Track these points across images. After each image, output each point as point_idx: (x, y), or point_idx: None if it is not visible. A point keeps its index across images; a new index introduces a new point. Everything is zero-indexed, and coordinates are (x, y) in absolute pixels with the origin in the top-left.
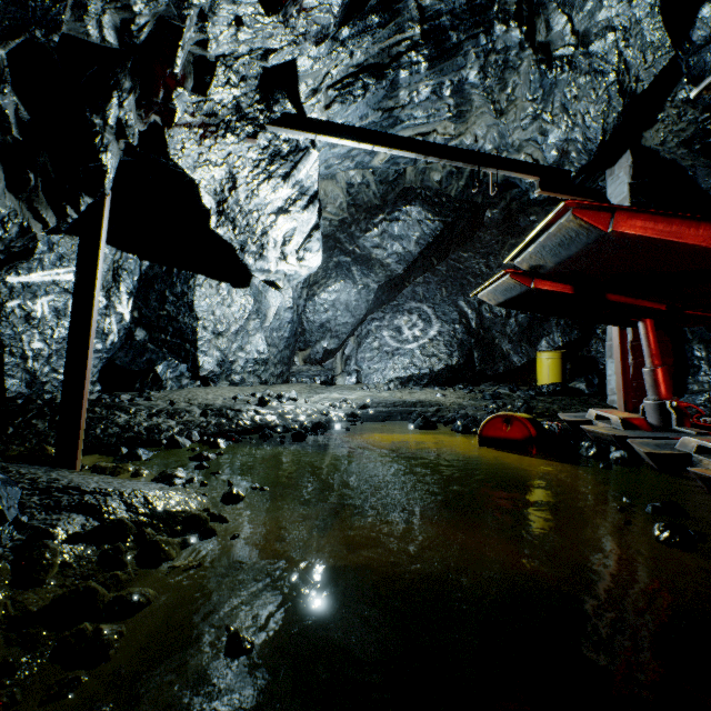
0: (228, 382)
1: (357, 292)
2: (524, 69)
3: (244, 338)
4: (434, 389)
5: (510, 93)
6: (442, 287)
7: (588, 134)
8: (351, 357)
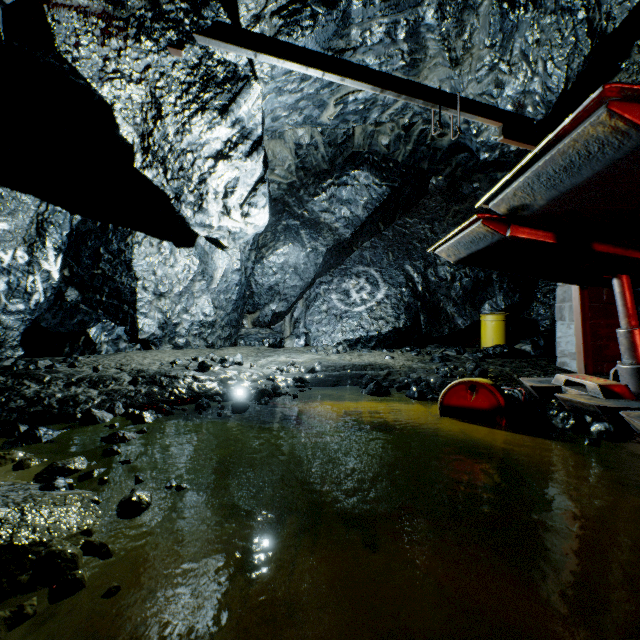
0: (171, 345)
1: (305, 255)
2: (484, 10)
3: (189, 300)
4: (383, 351)
5: (467, 40)
6: (389, 251)
7: (549, 83)
8: (300, 319)
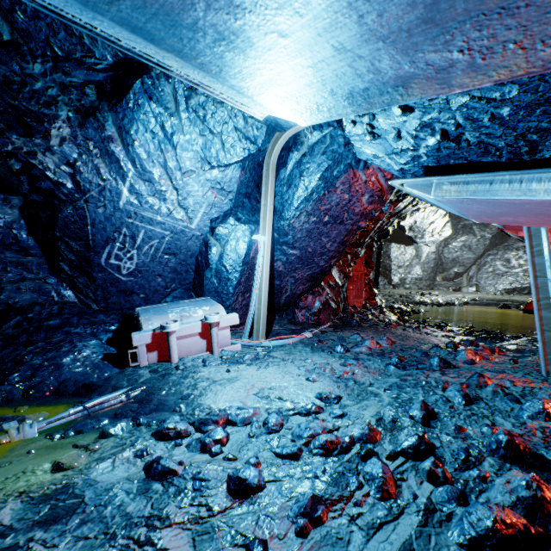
0: (403, 288)
1: (476, 240)
2: None
3: (410, 268)
4: (530, 296)
5: None
6: None
7: None
8: (472, 277)
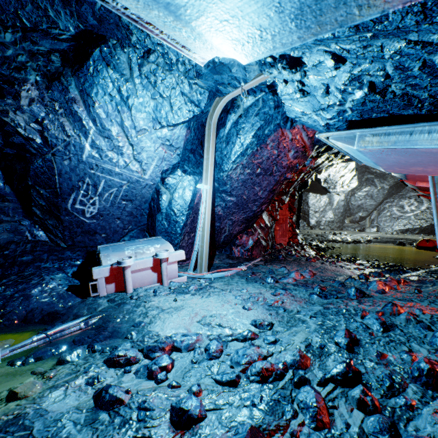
0: (318, 229)
1: (376, 191)
2: None
3: (324, 213)
4: (420, 235)
5: None
6: None
7: None
8: (374, 220)
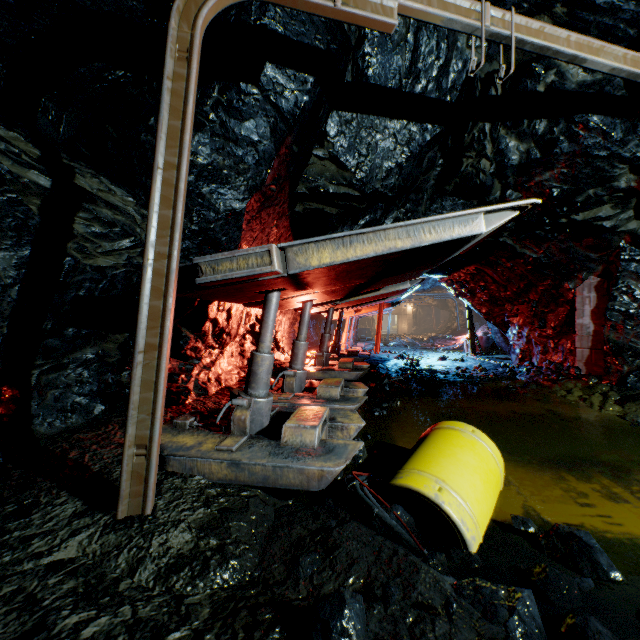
0: None
1: None
2: None
3: None
4: None
5: None
6: None
7: None
8: None
